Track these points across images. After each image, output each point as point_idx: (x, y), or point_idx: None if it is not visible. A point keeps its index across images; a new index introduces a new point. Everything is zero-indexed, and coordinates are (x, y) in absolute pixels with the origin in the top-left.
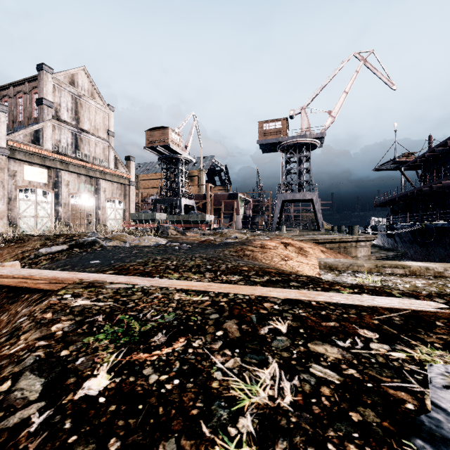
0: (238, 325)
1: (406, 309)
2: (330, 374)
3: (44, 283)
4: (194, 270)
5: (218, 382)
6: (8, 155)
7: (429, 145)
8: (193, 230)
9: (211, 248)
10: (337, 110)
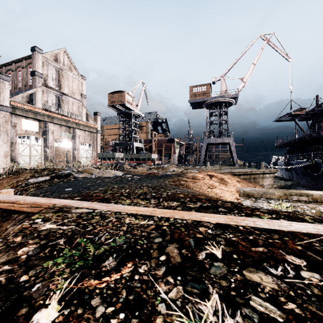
0: (179, 250)
1: (322, 234)
2: (271, 309)
3: (27, 207)
4: (142, 197)
5: (162, 317)
6: (10, 112)
7: (317, 102)
8: (142, 165)
9: (155, 179)
10: (247, 77)
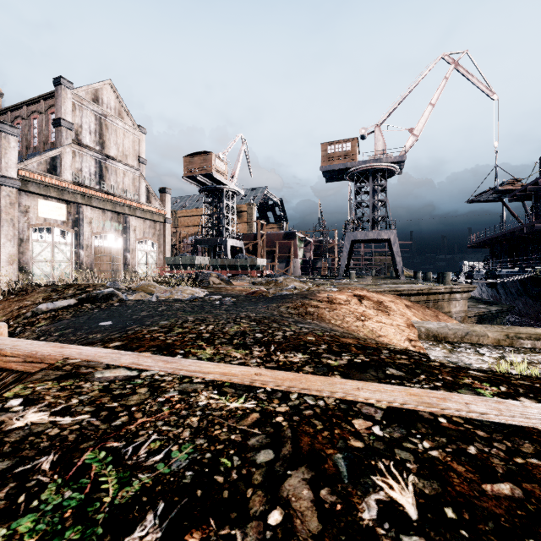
0: (313, 489)
1: None
2: None
3: (17, 362)
4: (236, 341)
5: None
6: (19, 187)
7: None
8: (240, 278)
9: (262, 303)
10: (420, 126)
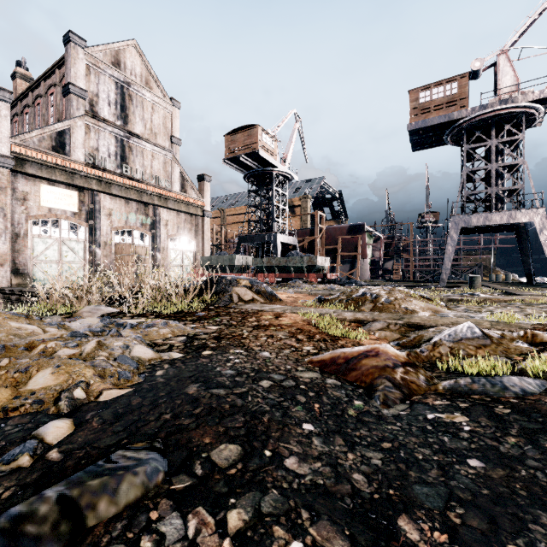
0: None
1: None
2: None
3: None
4: None
5: None
6: (11, 168)
7: None
8: (293, 285)
9: None
10: None
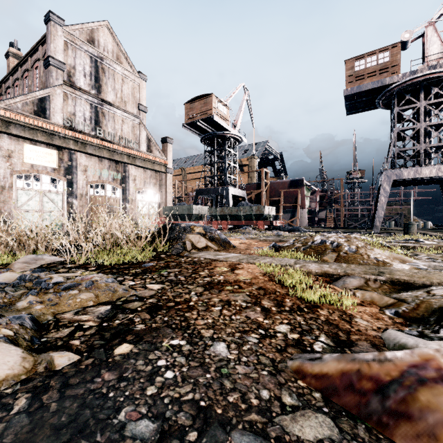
0: None
1: None
2: None
3: None
4: None
5: None
6: None
7: None
8: (244, 231)
9: None
10: None
